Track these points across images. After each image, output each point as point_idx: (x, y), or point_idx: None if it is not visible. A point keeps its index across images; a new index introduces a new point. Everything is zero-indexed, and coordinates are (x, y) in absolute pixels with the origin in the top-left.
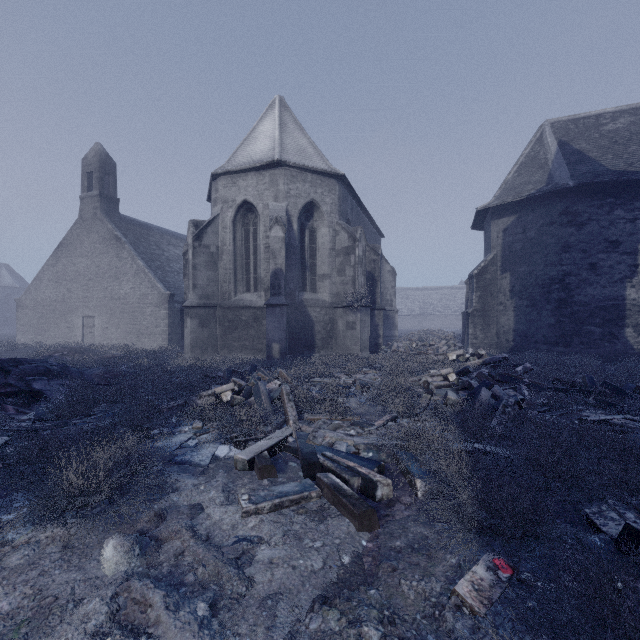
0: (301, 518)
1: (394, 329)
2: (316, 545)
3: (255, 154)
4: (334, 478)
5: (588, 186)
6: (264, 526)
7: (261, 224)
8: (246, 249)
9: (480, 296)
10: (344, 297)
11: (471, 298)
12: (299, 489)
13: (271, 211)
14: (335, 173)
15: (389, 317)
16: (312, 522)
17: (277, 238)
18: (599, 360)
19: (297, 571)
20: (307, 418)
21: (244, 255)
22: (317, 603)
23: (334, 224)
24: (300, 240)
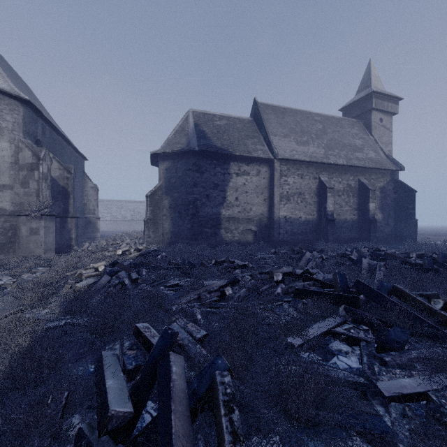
0: None
1: (96, 232)
2: None
3: None
4: None
5: (205, 152)
6: None
7: None
8: None
9: (152, 210)
10: (28, 206)
11: (147, 211)
12: None
13: None
14: (18, 96)
15: (92, 223)
16: None
17: None
18: (210, 247)
19: None
20: None
21: None
22: None
23: (17, 141)
24: None
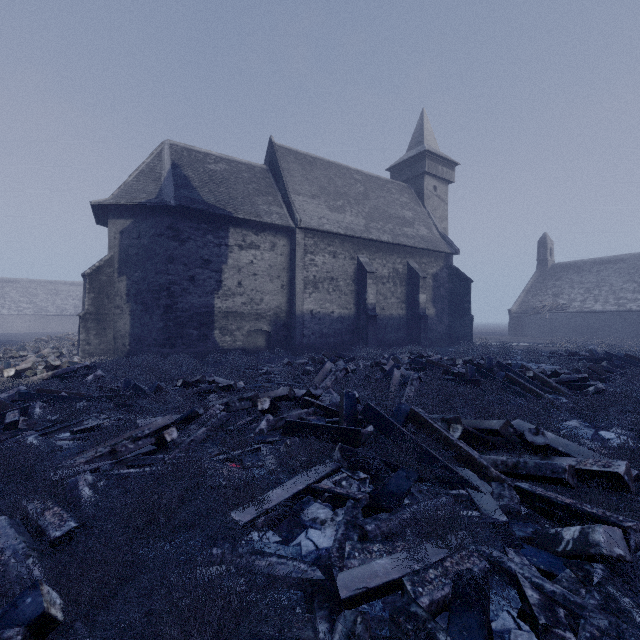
0: None
1: None
2: None
3: None
4: None
5: (189, 209)
6: None
7: None
8: None
9: (95, 298)
10: None
11: (84, 300)
12: None
13: None
14: None
15: None
16: None
17: None
18: (197, 357)
19: None
20: None
21: None
22: None
23: None
24: None
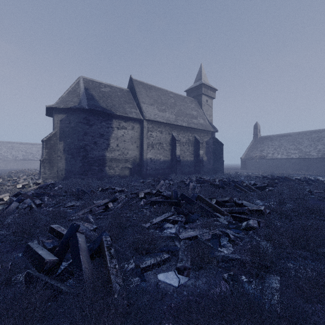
0: None
1: None
2: None
3: None
4: None
5: (94, 110)
6: None
7: None
8: None
9: (48, 152)
10: None
11: (43, 152)
12: None
13: None
14: None
15: None
16: None
17: None
18: (97, 180)
19: None
20: None
21: None
22: None
23: None
24: None
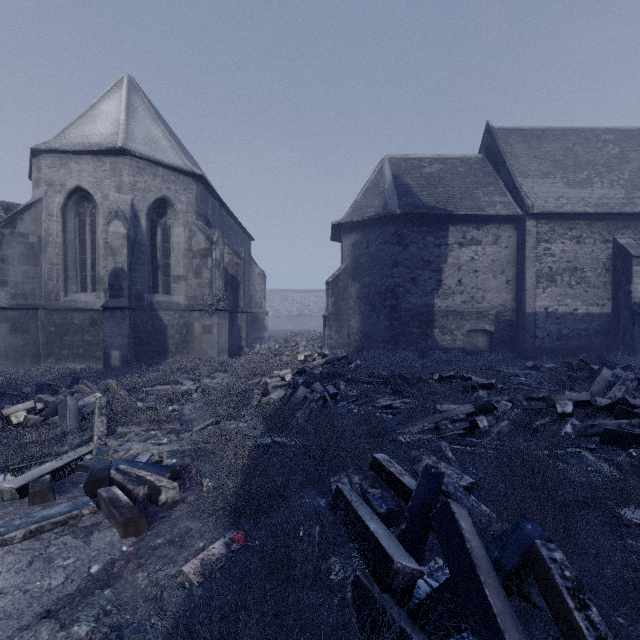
0: (63, 539)
1: (264, 331)
2: (67, 562)
3: (93, 135)
4: (117, 491)
5: (411, 215)
6: (8, 557)
7: (100, 216)
8: (81, 242)
9: (335, 301)
10: (201, 300)
11: (327, 303)
12: (69, 509)
13: (112, 203)
14: (191, 172)
15: (259, 319)
16: (75, 540)
17: (117, 234)
18: (418, 355)
19: (28, 594)
20: (121, 431)
21: (78, 249)
22: (35, 619)
23: (191, 224)
24: (151, 238)
